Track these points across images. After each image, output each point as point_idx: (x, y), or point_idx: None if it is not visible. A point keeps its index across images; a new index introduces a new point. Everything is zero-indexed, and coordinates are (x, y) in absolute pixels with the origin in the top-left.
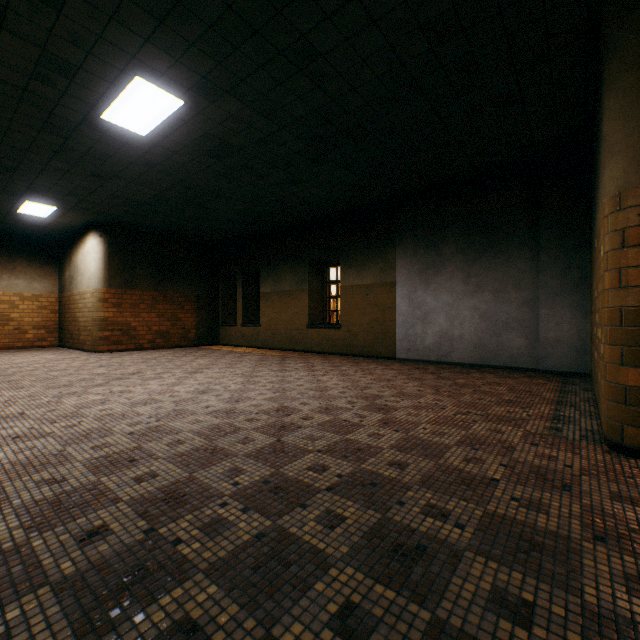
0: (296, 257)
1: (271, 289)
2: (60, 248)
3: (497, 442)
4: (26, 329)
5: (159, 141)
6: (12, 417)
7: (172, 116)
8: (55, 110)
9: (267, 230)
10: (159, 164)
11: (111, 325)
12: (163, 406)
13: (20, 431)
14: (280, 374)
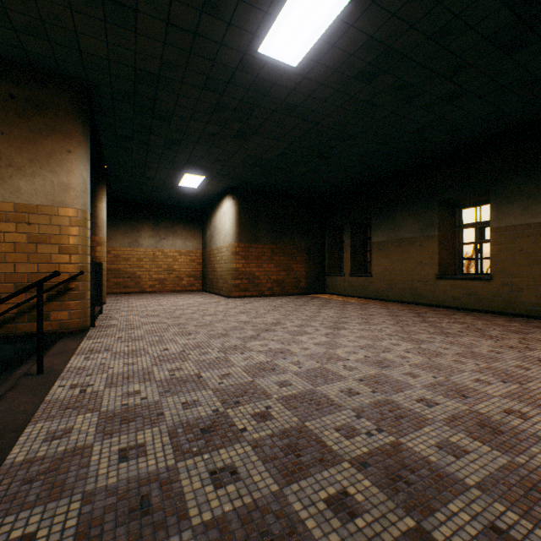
0: (419, 200)
1: (385, 237)
2: (203, 214)
3: None
4: (182, 277)
5: (308, 71)
6: (190, 381)
7: (335, 21)
8: (217, 55)
9: (382, 175)
10: (298, 106)
11: (240, 274)
12: (353, 389)
13: (205, 415)
14: (451, 340)
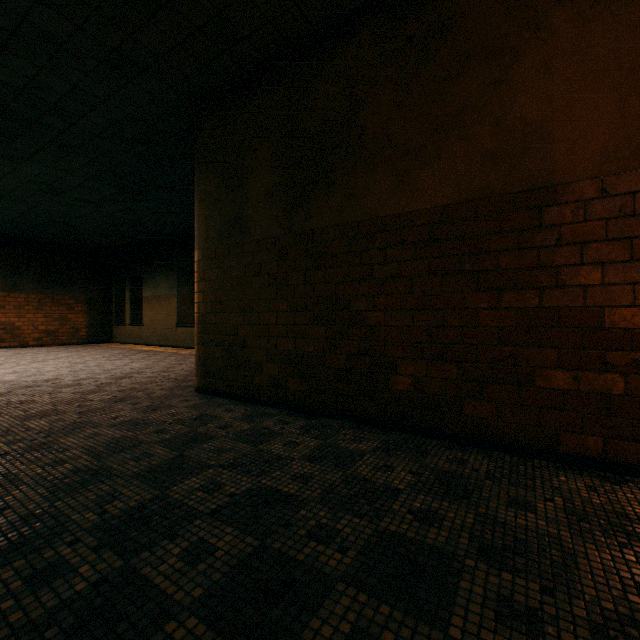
0: (169, 267)
1: (151, 293)
2: None
3: (144, 389)
4: None
5: None
6: None
7: None
8: None
9: (146, 242)
10: (7, 196)
11: None
12: None
13: None
14: (107, 362)
